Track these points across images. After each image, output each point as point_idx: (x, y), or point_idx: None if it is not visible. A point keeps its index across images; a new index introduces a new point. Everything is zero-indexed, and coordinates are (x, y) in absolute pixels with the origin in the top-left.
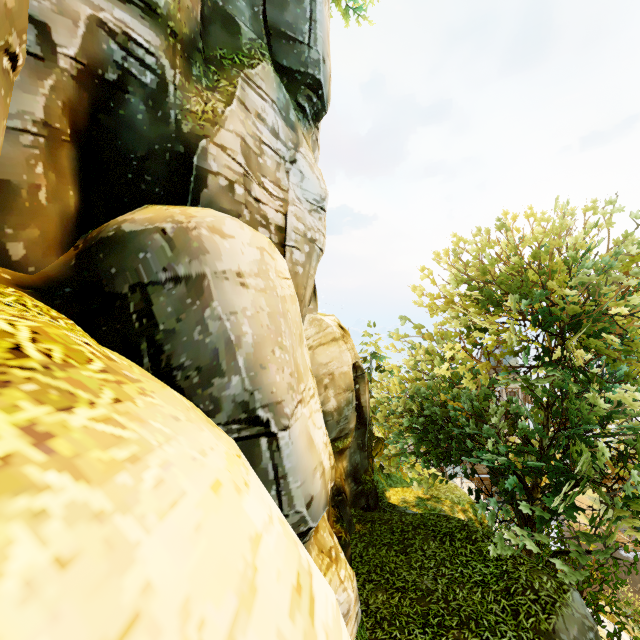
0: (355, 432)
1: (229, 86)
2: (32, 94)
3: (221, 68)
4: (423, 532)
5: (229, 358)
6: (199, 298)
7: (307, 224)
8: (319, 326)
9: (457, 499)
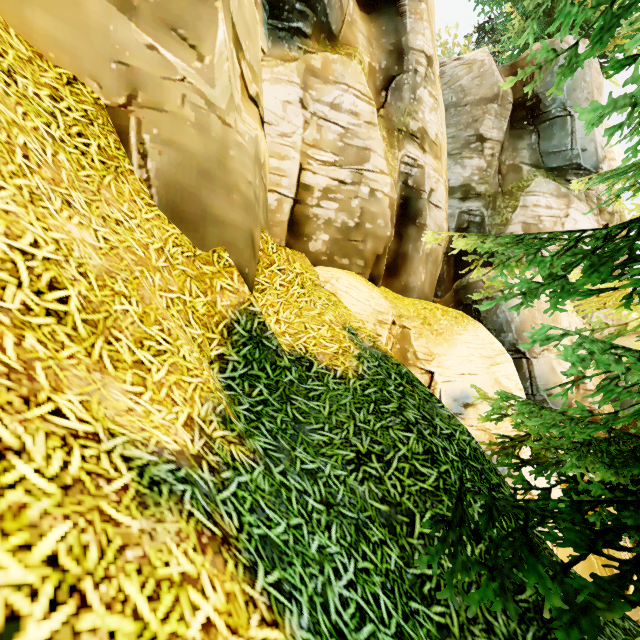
0: None
1: (514, 202)
2: None
3: (511, 195)
4: None
5: (507, 327)
6: (496, 304)
7: None
8: (617, 319)
9: None
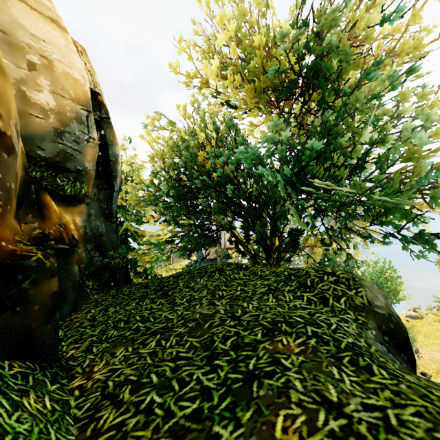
0: (97, 191)
1: None
2: None
3: None
4: (187, 277)
5: None
6: None
7: None
8: None
9: None
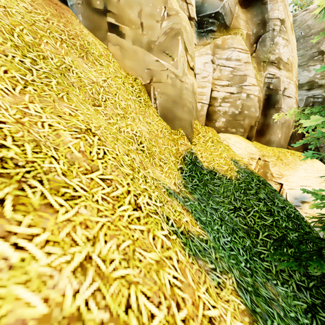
0: None
1: None
2: None
3: None
4: None
5: None
6: None
7: None
8: None
9: None
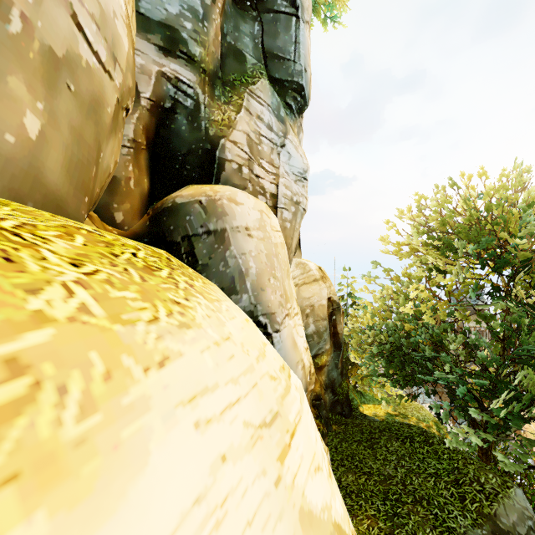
0: (332, 353)
1: (239, 100)
2: (127, 124)
3: (233, 88)
4: (387, 434)
5: (241, 283)
6: (222, 244)
7: (293, 191)
8: (303, 268)
9: (422, 417)
